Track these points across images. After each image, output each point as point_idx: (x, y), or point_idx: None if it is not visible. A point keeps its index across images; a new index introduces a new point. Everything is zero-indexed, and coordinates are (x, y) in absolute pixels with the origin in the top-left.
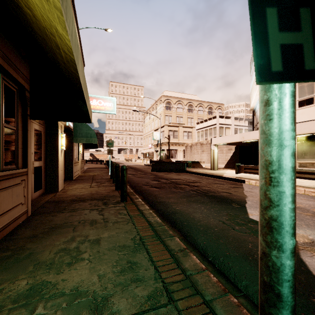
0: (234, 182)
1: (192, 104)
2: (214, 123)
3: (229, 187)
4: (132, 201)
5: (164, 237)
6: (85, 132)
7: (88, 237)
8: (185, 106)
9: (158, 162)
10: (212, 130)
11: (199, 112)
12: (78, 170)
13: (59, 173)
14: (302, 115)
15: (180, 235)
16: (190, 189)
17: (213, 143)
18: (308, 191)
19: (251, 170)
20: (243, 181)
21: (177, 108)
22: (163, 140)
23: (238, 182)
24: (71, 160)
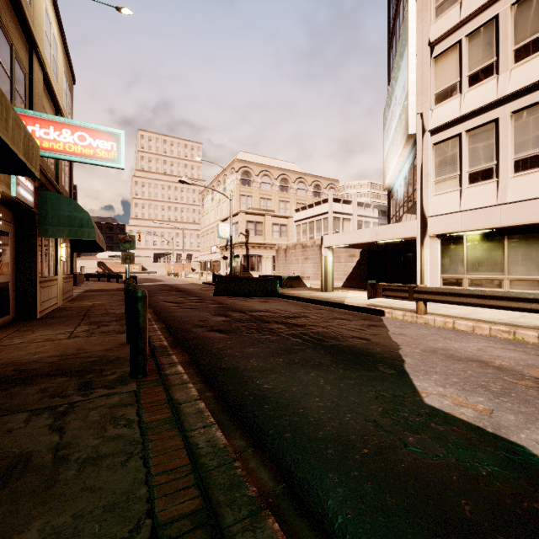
0: (366, 314)
1: (288, 178)
2: (325, 210)
3: (360, 326)
4: (160, 372)
5: (231, 521)
6: (68, 215)
7: None
8: (275, 180)
9: (227, 278)
10: (321, 223)
11: (298, 193)
12: (55, 297)
13: None
14: (476, 197)
15: (278, 478)
16: (290, 332)
17: (326, 245)
18: (497, 330)
19: (396, 292)
20: (382, 312)
21: (262, 182)
22: (237, 239)
23: (373, 315)
24: (32, 275)
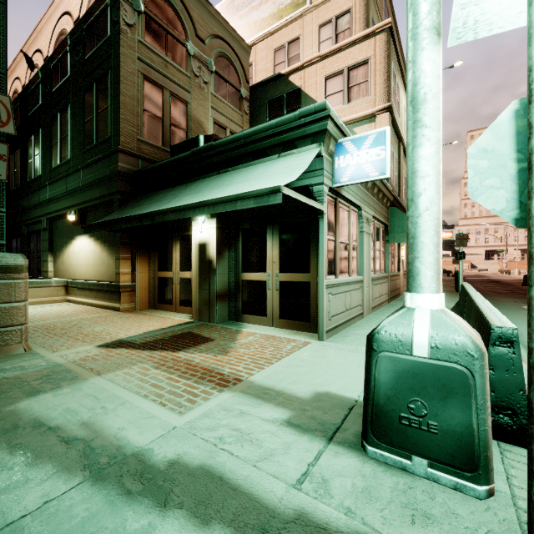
0: None
1: None
2: None
3: None
4: None
5: None
6: None
7: None
8: None
9: None
10: None
11: None
12: None
13: None
14: None
15: None
16: None
17: None
18: None
19: None
20: None
21: None
22: None
23: None
24: None
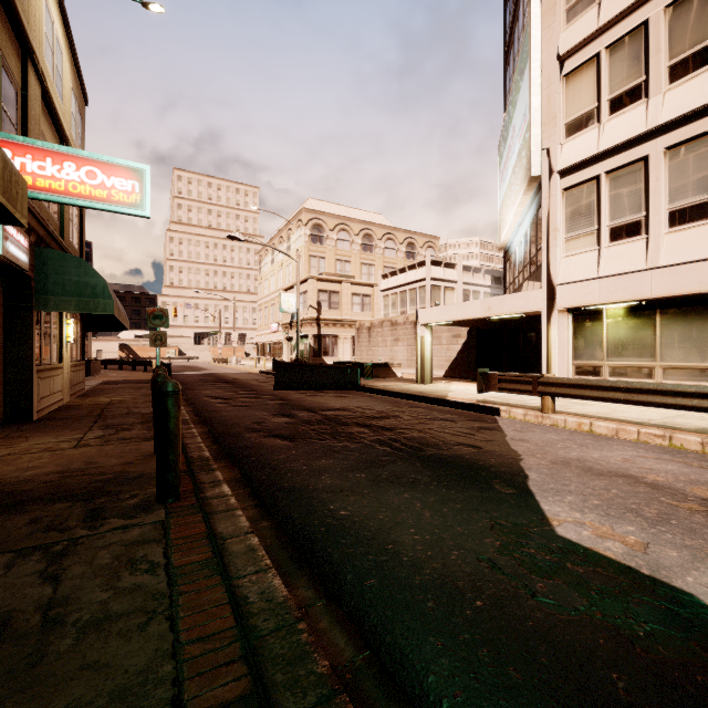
0: (476, 414)
1: (372, 234)
2: (422, 276)
3: (469, 430)
4: (198, 495)
5: None
6: (76, 281)
7: None
8: (356, 236)
9: (292, 366)
10: (416, 293)
11: (386, 253)
12: (59, 391)
13: None
14: (619, 259)
15: (359, 644)
16: (375, 438)
17: (423, 322)
18: (648, 434)
19: (515, 383)
20: (496, 410)
21: (339, 239)
22: (305, 313)
23: (485, 415)
24: (27, 362)
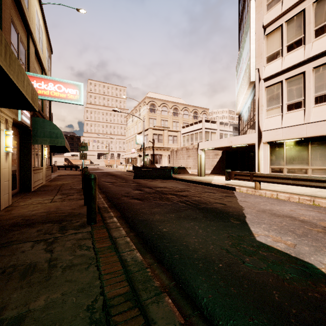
0: (224, 190)
1: (177, 108)
2: (200, 127)
3: (221, 196)
4: (104, 221)
5: (145, 298)
6: (49, 131)
7: (2, 312)
8: (170, 109)
9: (141, 168)
10: (198, 135)
11: (184, 116)
12: (41, 179)
13: (1, 184)
14: (291, 119)
15: (171, 279)
16: (178, 200)
17: (200, 148)
18: (303, 199)
19: (242, 176)
20: (234, 188)
21: (162, 110)
22: (147, 144)
23: (229, 190)
24: (29, 166)
